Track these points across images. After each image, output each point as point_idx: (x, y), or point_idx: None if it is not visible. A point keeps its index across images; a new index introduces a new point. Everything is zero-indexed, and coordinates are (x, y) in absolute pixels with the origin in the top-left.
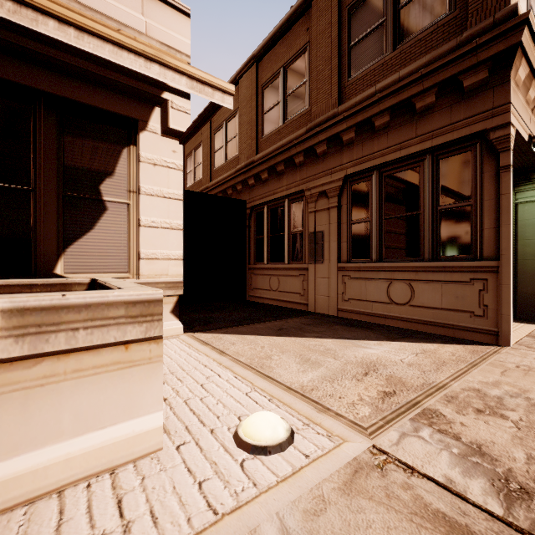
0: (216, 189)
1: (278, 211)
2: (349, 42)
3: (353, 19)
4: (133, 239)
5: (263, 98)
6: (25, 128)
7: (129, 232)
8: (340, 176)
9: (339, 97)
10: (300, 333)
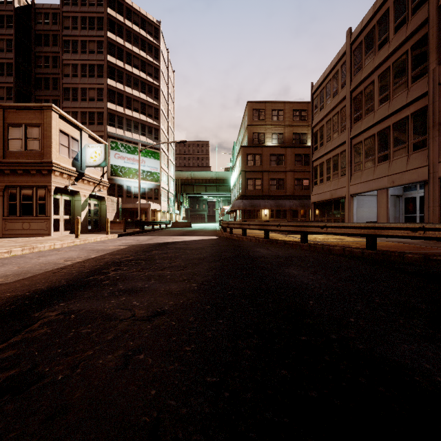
0: None
1: None
2: (8, 137)
3: (10, 130)
4: None
5: None
6: None
7: None
8: (4, 185)
9: (4, 155)
10: None
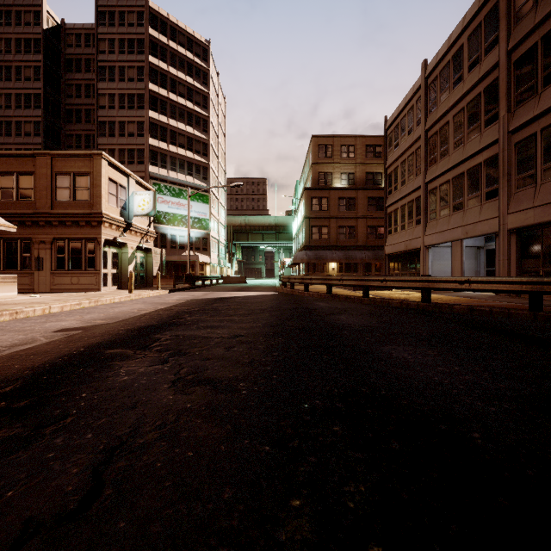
0: None
1: (13, 244)
2: (56, 186)
3: (58, 179)
4: None
5: (0, 179)
6: None
7: None
8: (52, 237)
9: (51, 205)
10: (35, 294)
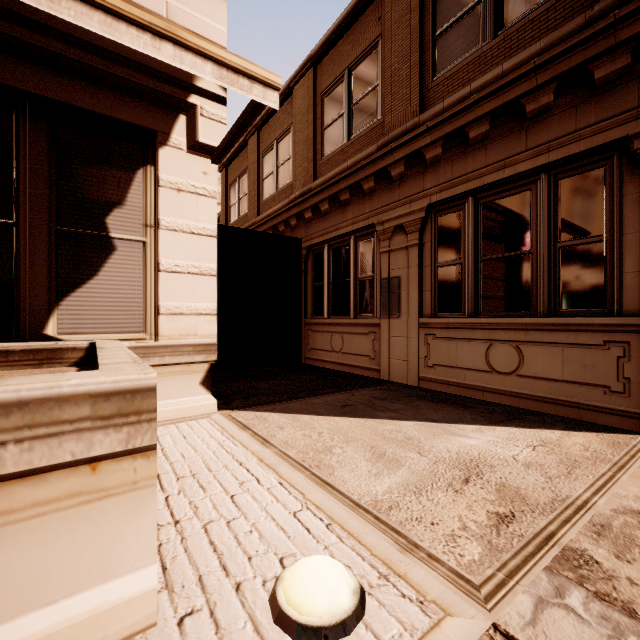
0: (264, 225)
1: (342, 251)
2: (433, 30)
3: (439, 1)
4: (150, 288)
5: (323, 109)
6: (4, 141)
7: (146, 279)
8: (422, 205)
9: (421, 103)
10: (371, 413)
